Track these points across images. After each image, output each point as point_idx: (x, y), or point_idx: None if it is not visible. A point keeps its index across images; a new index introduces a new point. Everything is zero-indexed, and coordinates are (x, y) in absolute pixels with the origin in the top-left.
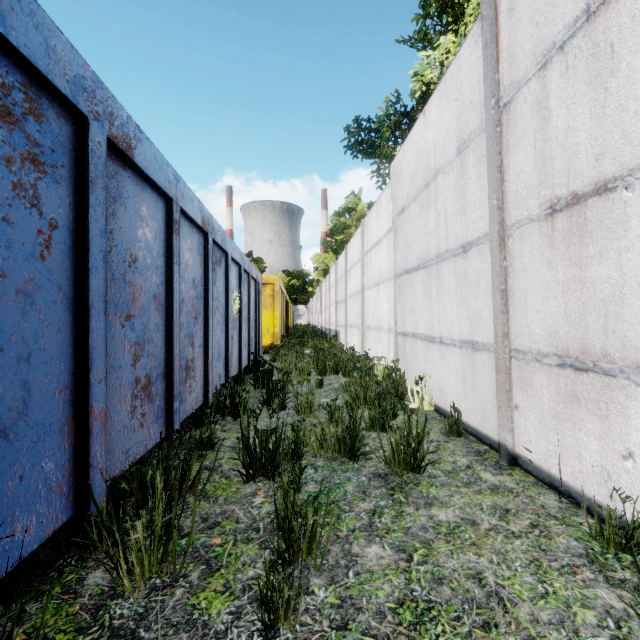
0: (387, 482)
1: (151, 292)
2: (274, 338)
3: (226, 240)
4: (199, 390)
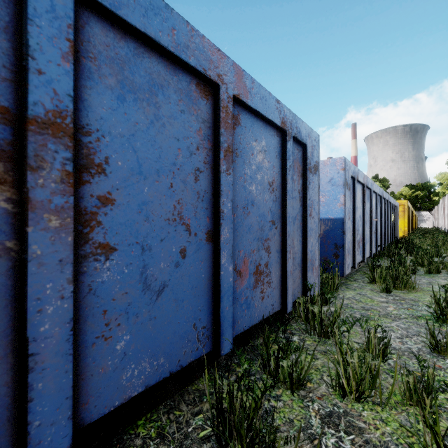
0: (446, 260)
1: (383, 218)
2: (404, 233)
3: (390, 199)
4: (386, 241)
